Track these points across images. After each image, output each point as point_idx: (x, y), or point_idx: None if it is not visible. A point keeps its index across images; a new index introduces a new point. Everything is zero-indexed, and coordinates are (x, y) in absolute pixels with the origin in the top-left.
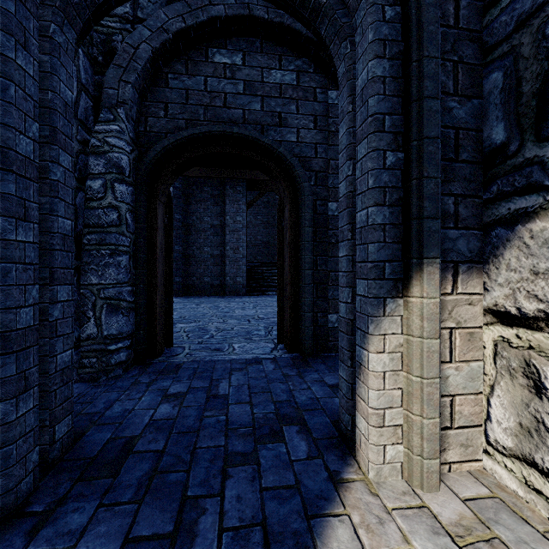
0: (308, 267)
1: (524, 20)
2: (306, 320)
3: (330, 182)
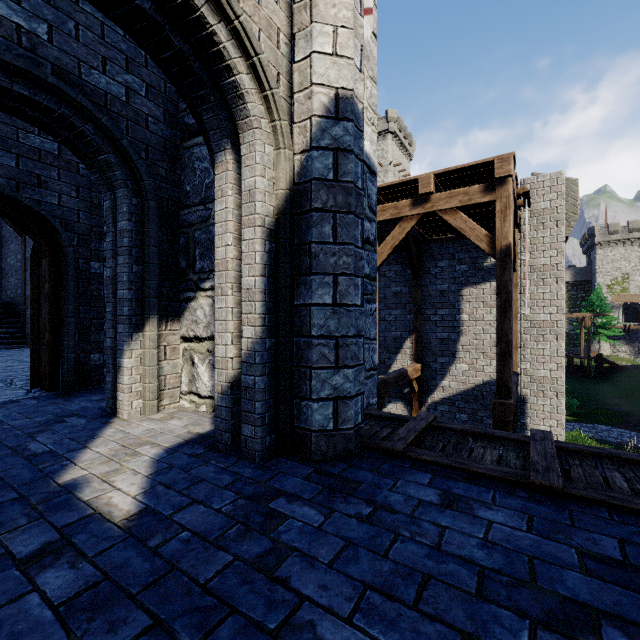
0: (71, 315)
1: (190, 225)
2: (70, 360)
3: (93, 245)
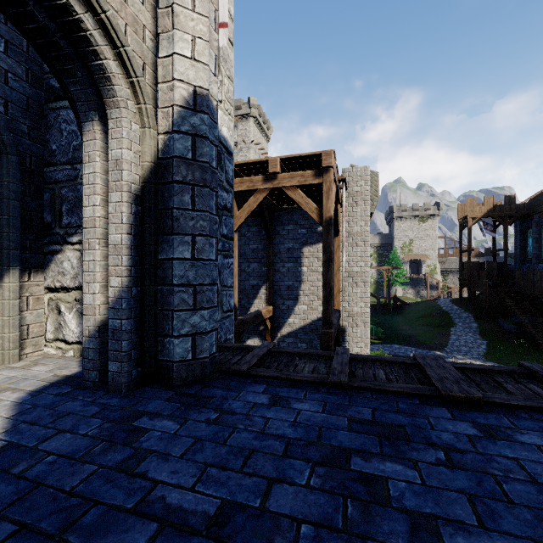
0: None
1: (56, 182)
2: None
3: None
